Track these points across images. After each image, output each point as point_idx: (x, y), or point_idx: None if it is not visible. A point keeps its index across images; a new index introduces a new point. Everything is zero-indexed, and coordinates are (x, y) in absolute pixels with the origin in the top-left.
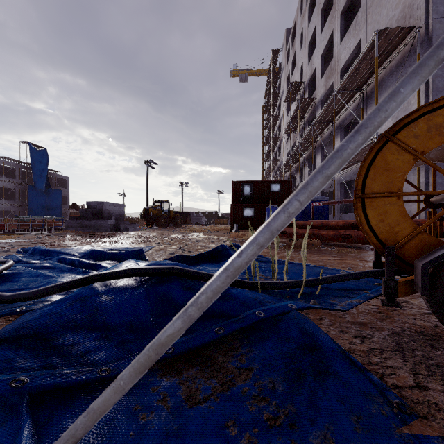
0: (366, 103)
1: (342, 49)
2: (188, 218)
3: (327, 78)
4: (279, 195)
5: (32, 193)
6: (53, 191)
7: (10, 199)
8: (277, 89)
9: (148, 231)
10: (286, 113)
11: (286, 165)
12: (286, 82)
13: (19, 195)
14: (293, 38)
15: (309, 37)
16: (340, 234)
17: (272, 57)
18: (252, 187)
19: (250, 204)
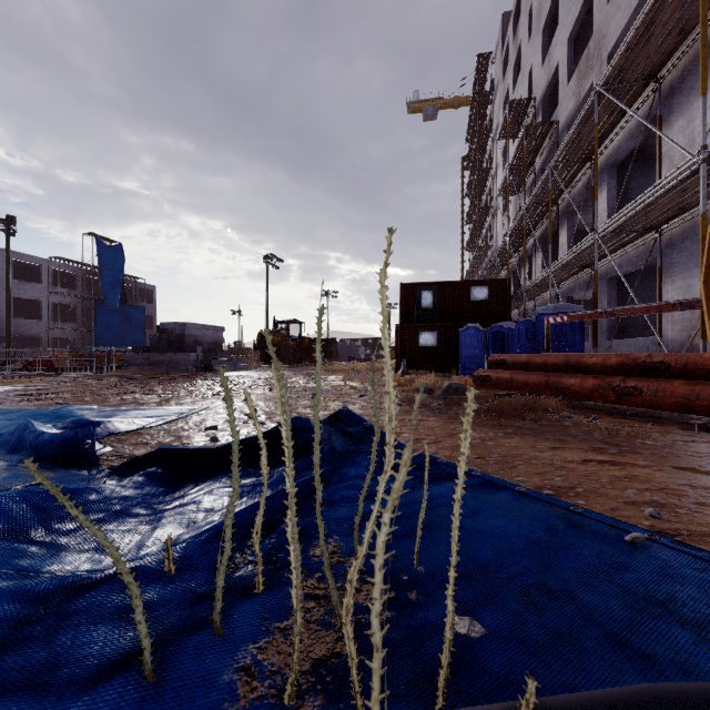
0: (669, 104)
1: (612, 11)
2: (333, 350)
3: (579, 77)
4: (486, 308)
5: (101, 312)
6: (131, 309)
7: (72, 321)
8: (487, 123)
9: (257, 371)
10: (502, 163)
11: (501, 253)
12: (502, 107)
13: (83, 315)
14: (515, 26)
15: (544, 12)
16: (611, 386)
17: (479, 69)
18: (436, 294)
19: (430, 323)
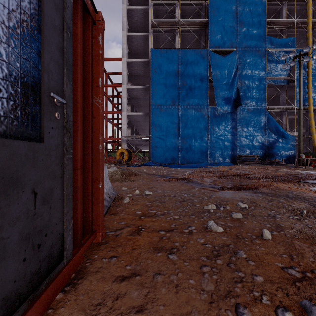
0: None
1: None
2: None
3: None
4: None
5: None
6: None
7: None
8: None
9: None
10: None
11: None
12: None
13: None
14: None
15: None
16: None
17: None
18: None
19: None
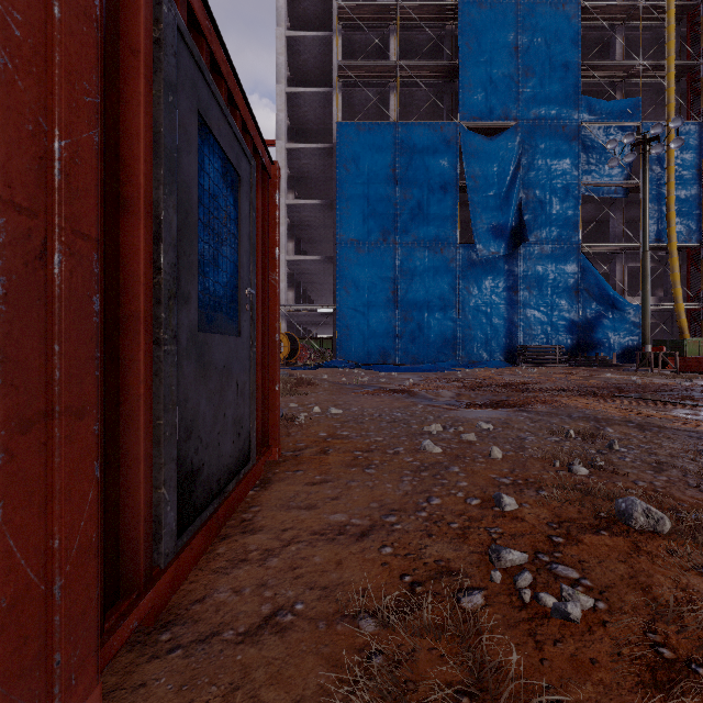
0: None
1: None
2: None
3: None
4: None
5: None
6: None
7: None
8: None
9: None
10: None
11: None
12: None
13: None
14: None
15: None
16: None
17: None
18: None
19: None
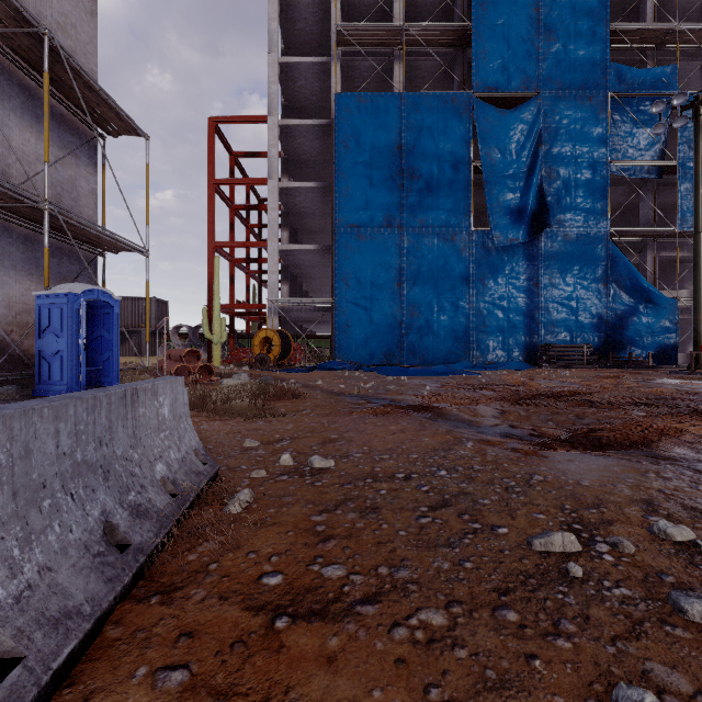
0: None
1: None
2: None
3: None
4: None
5: None
6: None
7: None
8: None
9: None
10: None
11: None
12: None
13: None
14: None
15: None
16: None
17: None
18: None
19: None
